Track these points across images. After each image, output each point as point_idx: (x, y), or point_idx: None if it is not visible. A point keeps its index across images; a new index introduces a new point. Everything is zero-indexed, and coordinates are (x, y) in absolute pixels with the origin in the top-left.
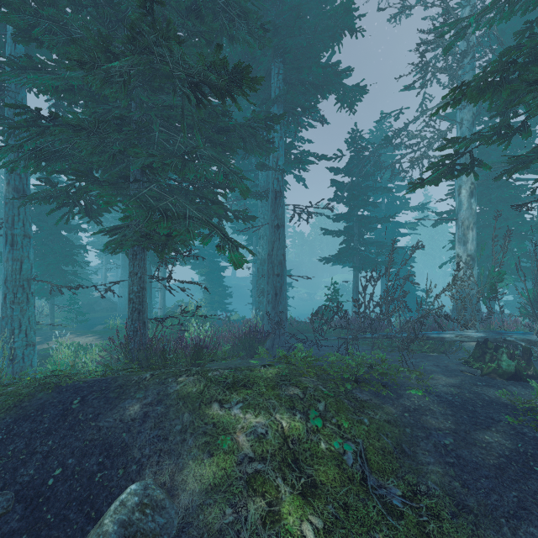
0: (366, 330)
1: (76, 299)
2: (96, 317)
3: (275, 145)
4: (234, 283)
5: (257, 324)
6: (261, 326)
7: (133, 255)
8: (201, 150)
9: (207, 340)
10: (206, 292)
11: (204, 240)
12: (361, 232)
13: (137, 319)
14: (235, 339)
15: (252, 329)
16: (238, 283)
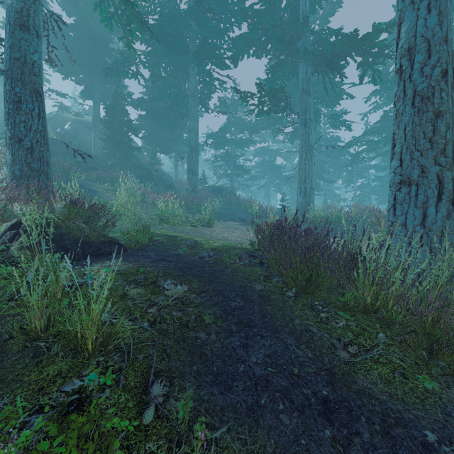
0: None
1: None
2: None
3: None
4: None
5: None
6: None
7: None
8: None
9: None
10: None
11: None
12: None
13: None
14: None
15: None
16: None
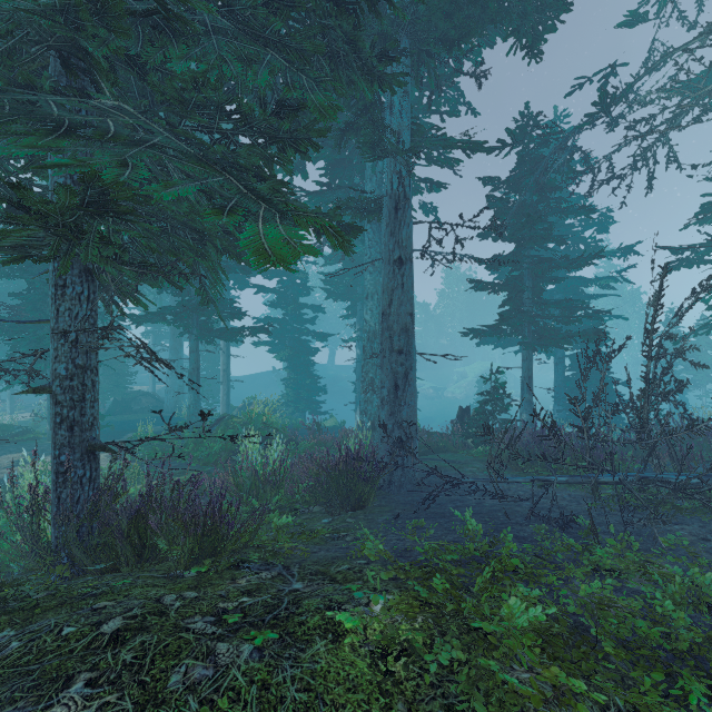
0: (604, 468)
1: (106, 394)
2: (131, 420)
3: (395, 112)
4: (331, 374)
5: (363, 436)
6: (368, 445)
7: (57, 288)
8: (218, 20)
9: (268, 473)
10: (288, 385)
11: (167, 187)
12: (538, 285)
13: (67, 444)
14: (322, 468)
15: (352, 456)
16: (337, 374)
